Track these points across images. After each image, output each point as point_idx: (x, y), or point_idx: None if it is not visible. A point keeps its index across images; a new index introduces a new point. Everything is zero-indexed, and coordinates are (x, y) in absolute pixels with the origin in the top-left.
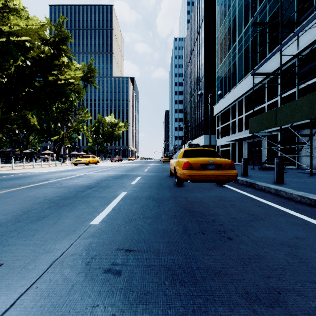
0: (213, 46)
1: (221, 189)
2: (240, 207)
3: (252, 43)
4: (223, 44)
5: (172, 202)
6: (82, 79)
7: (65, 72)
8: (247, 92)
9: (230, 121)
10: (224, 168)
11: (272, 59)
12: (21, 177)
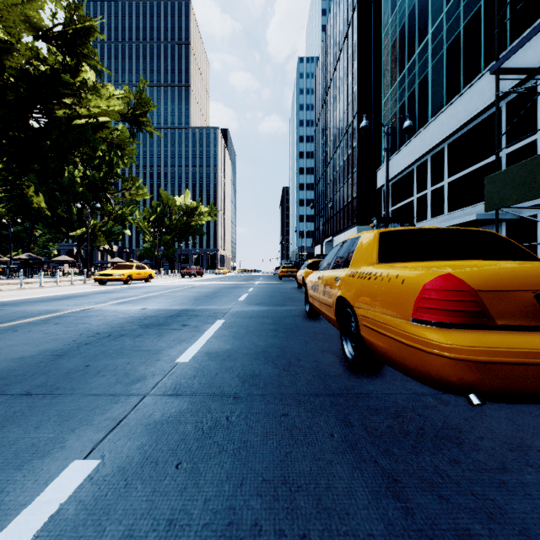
0: (375, 58)
1: None
2: None
3: (466, 30)
4: (399, 47)
5: None
6: (125, 119)
7: (88, 101)
8: (455, 132)
9: (413, 197)
10: None
11: (523, 52)
12: None
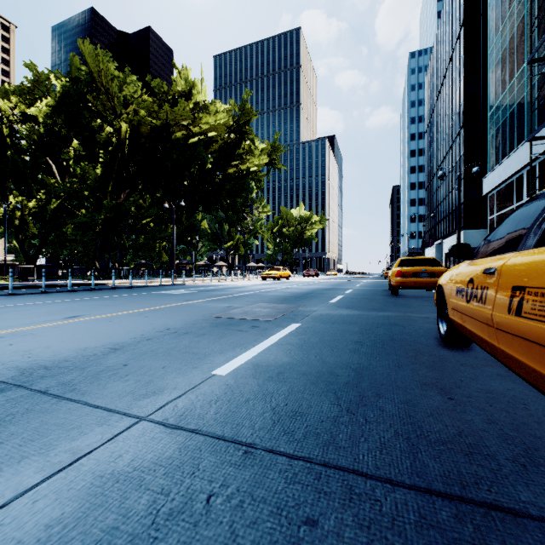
0: (484, 68)
1: None
2: None
3: None
4: (501, 68)
5: (381, 300)
6: (265, 164)
7: (247, 161)
8: (543, 154)
9: (513, 205)
10: (438, 276)
11: None
12: (237, 287)
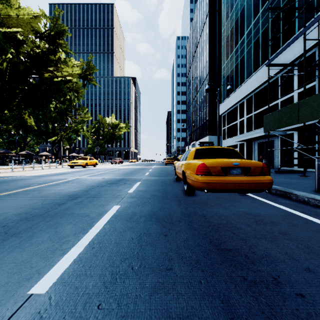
0: (218, 42)
1: (247, 200)
2: (299, 237)
3: (262, 35)
4: (230, 39)
5: (185, 227)
6: (80, 77)
7: (62, 69)
8: (257, 88)
9: (237, 121)
10: (254, 173)
11: (287, 51)
12: None
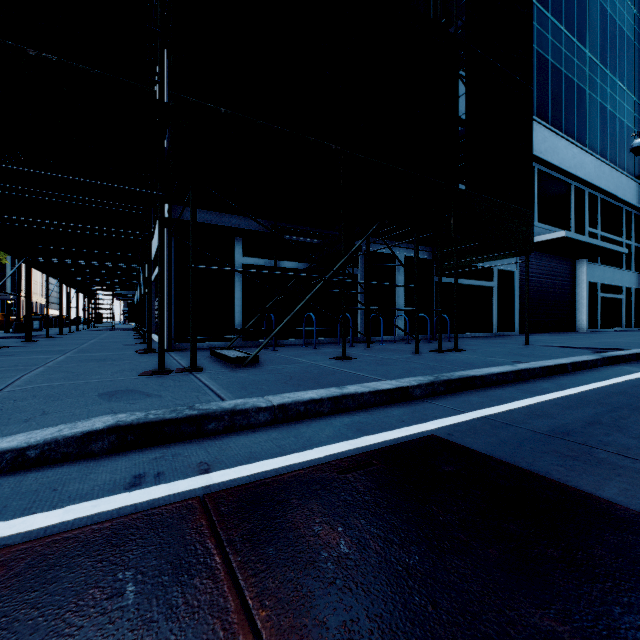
0: None
1: None
2: None
3: None
4: None
5: None
6: None
7: None
8: None
9: None
10: None
11: None
12: None
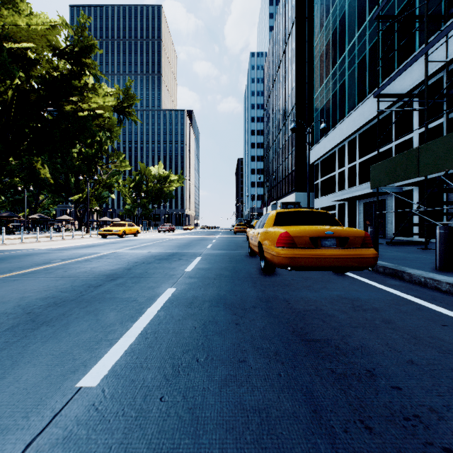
0: (309, 62)
1: (345, 281)
2: (406, 326)
3: (370, 53)
4: (325, 57)
5: (262, 314)
6: (115, 110)
7: (89, 99)
8: (363, 126)
9: (335, 172)
10: (354, 245)
11: (403, 75)
12: (8, 257)
